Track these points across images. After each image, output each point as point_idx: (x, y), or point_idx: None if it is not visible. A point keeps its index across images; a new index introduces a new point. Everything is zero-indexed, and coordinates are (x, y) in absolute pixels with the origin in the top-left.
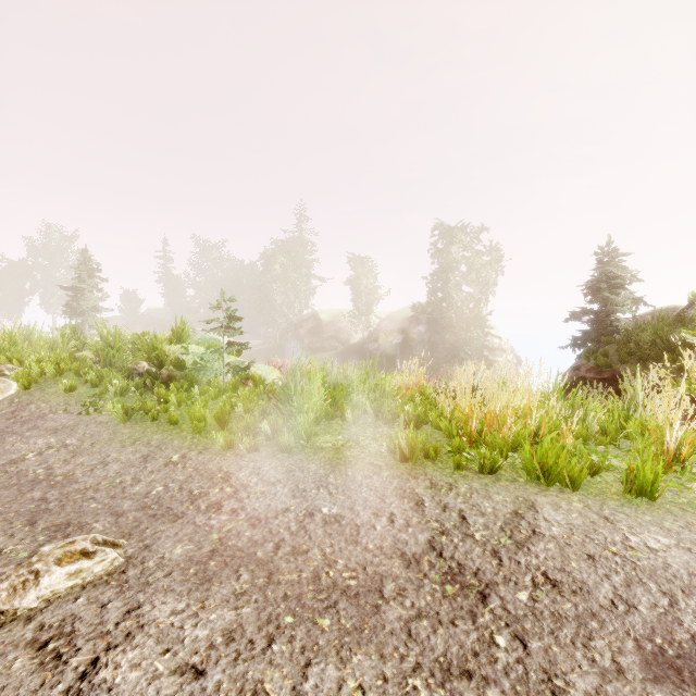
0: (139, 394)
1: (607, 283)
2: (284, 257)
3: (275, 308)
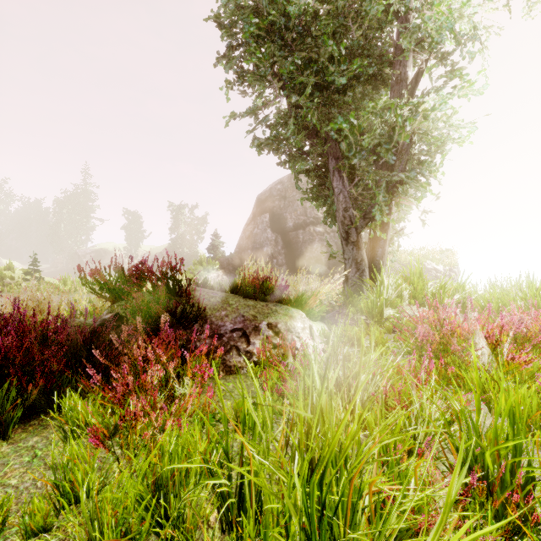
0: None
1: (215, 246)
2: (70, 204)
3: (62, 241)
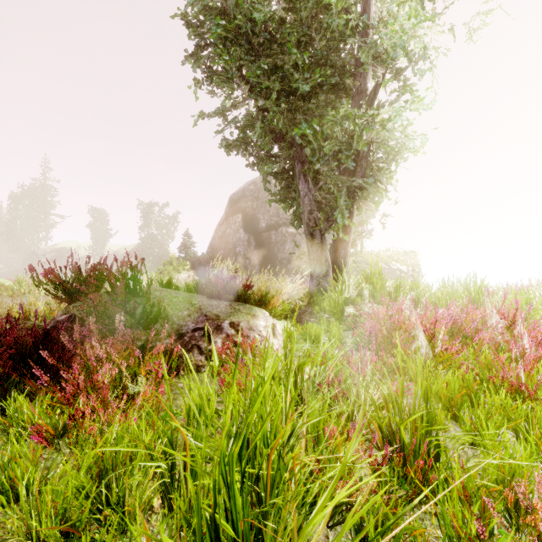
0: None
1: (186, 246)
2: (27, 199)
3: (18, 239)
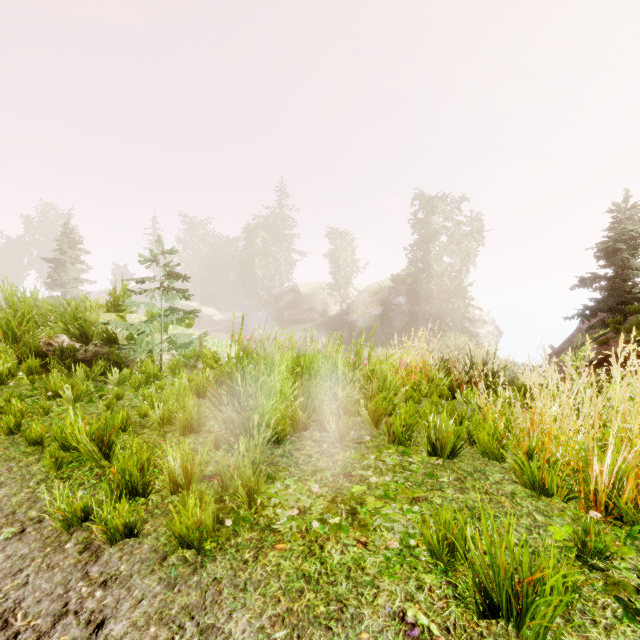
0: (29, 382)
1: (624, 244)
2: (265, 231)
3: (257, 281)
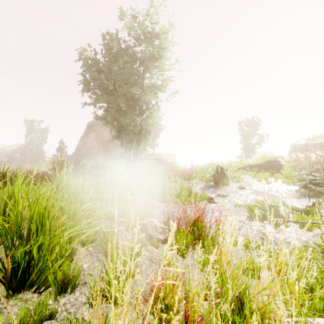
0: None
1: (61, 148)
2: None
3: None
